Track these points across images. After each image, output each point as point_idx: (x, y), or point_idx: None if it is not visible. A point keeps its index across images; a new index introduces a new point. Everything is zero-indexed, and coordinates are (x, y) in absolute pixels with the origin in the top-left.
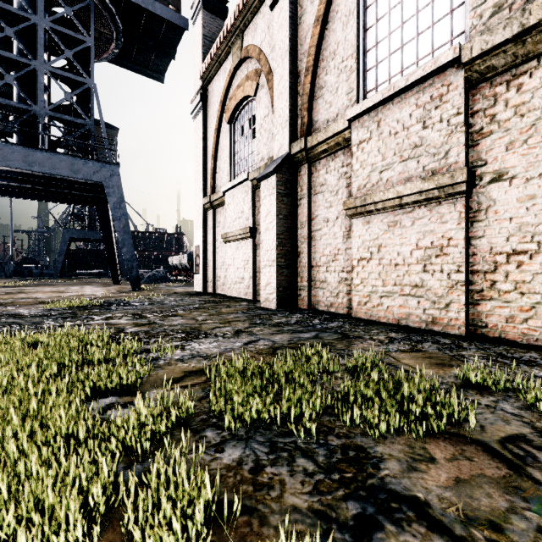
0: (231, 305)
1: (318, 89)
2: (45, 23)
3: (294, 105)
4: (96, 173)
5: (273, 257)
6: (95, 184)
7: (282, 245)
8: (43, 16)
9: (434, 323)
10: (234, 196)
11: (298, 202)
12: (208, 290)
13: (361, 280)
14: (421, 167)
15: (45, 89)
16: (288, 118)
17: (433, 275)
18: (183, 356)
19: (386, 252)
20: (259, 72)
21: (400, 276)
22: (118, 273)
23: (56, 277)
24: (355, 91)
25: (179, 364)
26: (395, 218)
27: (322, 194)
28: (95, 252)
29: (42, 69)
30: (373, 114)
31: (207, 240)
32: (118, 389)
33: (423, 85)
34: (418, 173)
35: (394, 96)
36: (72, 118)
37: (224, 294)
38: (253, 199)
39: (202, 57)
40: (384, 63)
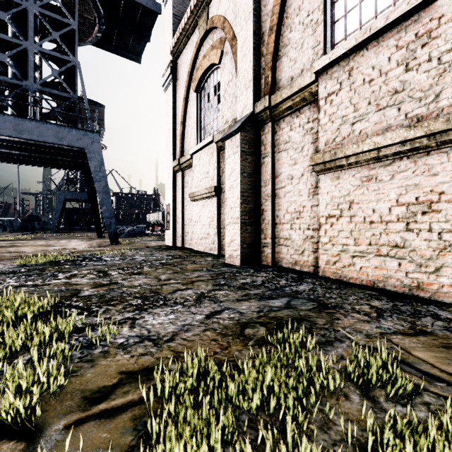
0: (197, 260)
1: (281, 47)
2: (34, 8)
3: (257, 65)
4: (79, 140)
5: (237, 215)
6: (80, 150)
7: (246, 202)
8: (33, 2)
9: (420, 288)
10: (200, 158)
11: (262, 161)
12: (178, 244)
13: (329, 239)
14: (403, 114)
15: (36, 67)
16: (252, 78)
17: (418, 235)
18: (128, 339)
19: (359, 209)
20: (223, 40)
21: (376, 235)
22: (101, 229)
23: (53, 231)
24: (322, 43)
25: (119, 355)
26: (370, 172)
27: (286, 151)
28: (86, 211)
29: (32, 48)
30: (343, 64)
31: (177, 199)
32: (7, 419)
33: (406, 22)
34: (399, 121)
35: (369, 41)
36: (58, 92)
37: (192, 248)
38: (218, 160)
39: (172, 34)
40: (355, 11)
